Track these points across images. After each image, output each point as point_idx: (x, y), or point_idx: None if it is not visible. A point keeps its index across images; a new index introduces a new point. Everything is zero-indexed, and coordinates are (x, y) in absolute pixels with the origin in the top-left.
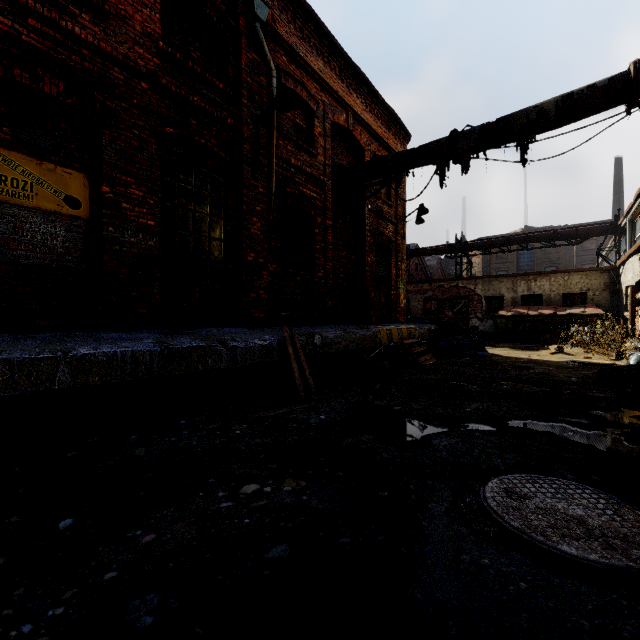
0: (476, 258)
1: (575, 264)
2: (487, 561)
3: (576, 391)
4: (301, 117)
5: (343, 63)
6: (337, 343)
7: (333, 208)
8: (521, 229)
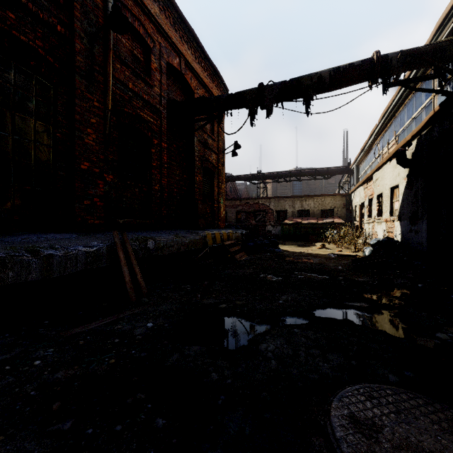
0: (268, 185)
1: (324, 192)
2: None
3: (346, 277)
4: (139, 50)
5: (176, 16)
6: (170, 246)
7: (168, 134)
8: (294, 168)
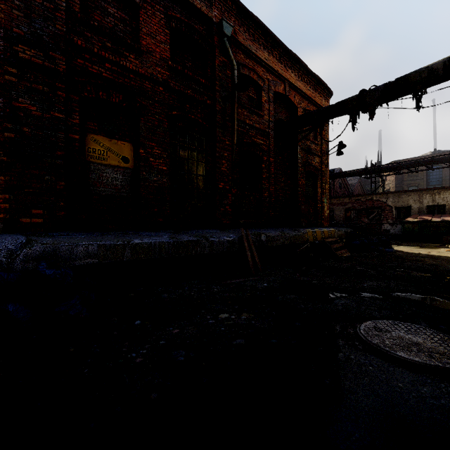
0: (390, 177)
1: None
2: (353, 357)
3: None
4: (253, 92)
5: (282, 51)
6: (276, 240)
7: (275, 149)
8: (430, 152)
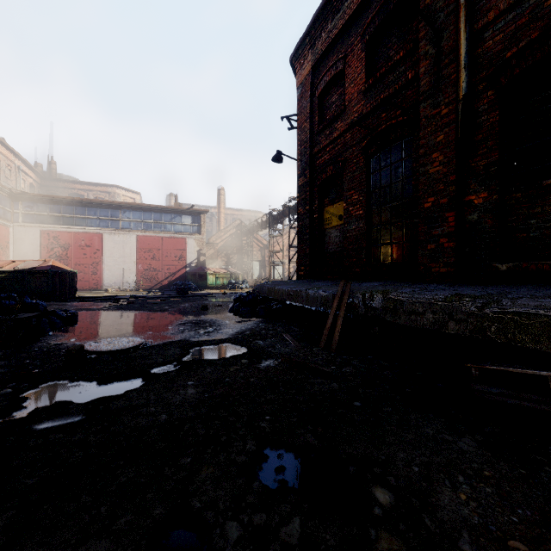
0: None
1: None
2: (137, 337)
3: None
4: None
5: None
6: (413, 313)
7: None
8: None
